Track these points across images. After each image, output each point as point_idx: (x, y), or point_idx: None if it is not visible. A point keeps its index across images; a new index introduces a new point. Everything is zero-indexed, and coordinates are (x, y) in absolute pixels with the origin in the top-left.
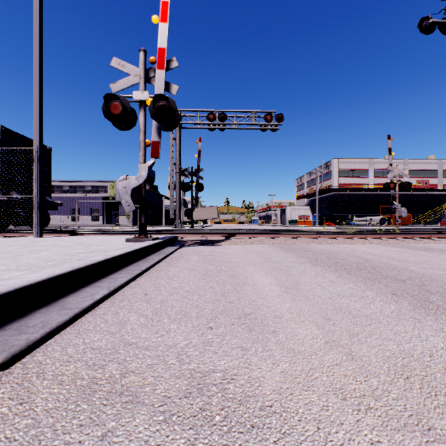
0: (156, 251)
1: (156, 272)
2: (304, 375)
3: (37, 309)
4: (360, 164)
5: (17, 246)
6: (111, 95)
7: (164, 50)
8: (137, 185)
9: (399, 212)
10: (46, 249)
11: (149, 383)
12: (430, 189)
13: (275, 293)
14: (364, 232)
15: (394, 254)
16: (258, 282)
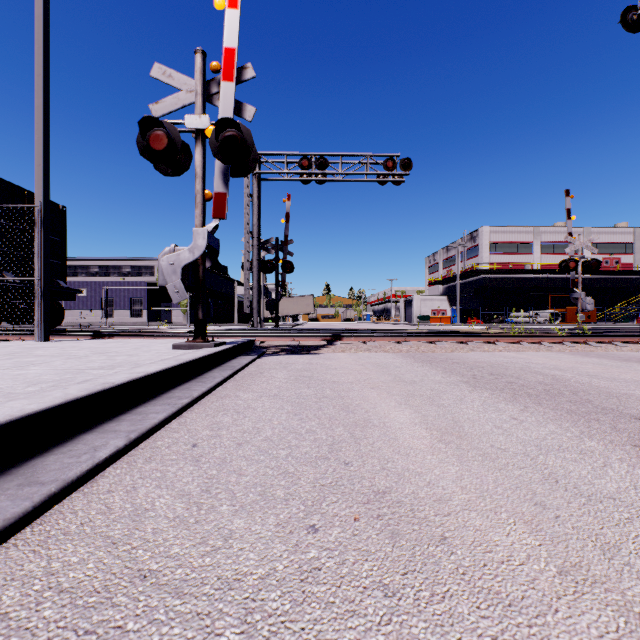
0: (220, 363)
1: (217, 400)
2: None
3: None
4: (521, 235)
5: None
6: (151, 119)
7: (233, 51)
8: (191, 260)
9: (583, 303)
10: (41, 362)
11: None
12: (622, 270)
13: (424, 442)
14: (534, 333)
15: (595, 369)
16: (389, 420)
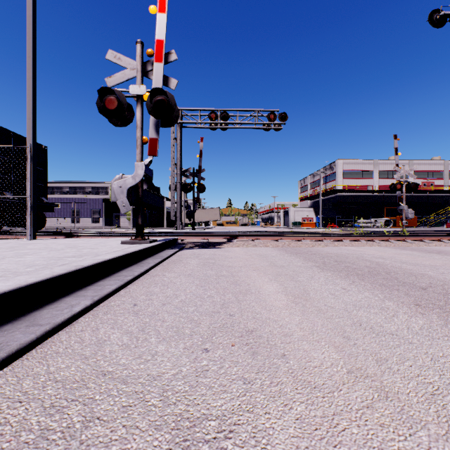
0: (153, 254)
1: (150, 277)
2: (326, 424)
3: (0, 326)
4: (365, 165)
5: (4, 249)
6: (106, 88)
7: (162, 42)
8: (133, 184)
9: (406, 213)
10: (33, 253)
11: (118, 439)
12: (436, 190)
13: (282, 303)
14: (371, 234)
15: (407, 258)
16: (262, 290)
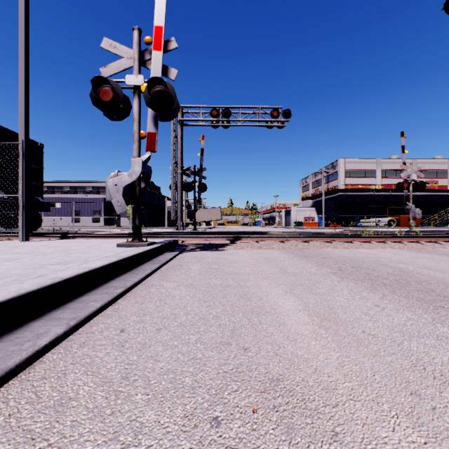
0: (151, 258)
1: (145, 288)
2: None
3: None
4: (367, 164)
5: None
6: (100, 78)
7: (161, 29)
8: (130, 182)
9: (413, 213)
10: (15, 258)
11: None
12: (440, 189)
13: (308, 328)
14: (380, 235)
15: (429, 262)
16: (278, 307)
